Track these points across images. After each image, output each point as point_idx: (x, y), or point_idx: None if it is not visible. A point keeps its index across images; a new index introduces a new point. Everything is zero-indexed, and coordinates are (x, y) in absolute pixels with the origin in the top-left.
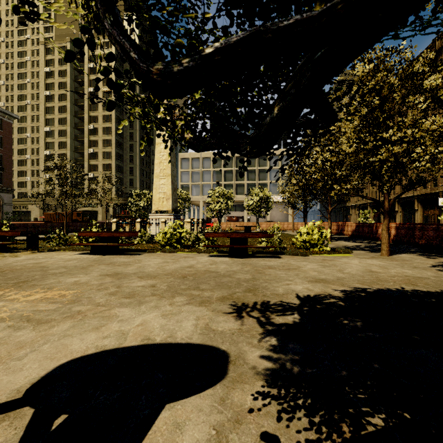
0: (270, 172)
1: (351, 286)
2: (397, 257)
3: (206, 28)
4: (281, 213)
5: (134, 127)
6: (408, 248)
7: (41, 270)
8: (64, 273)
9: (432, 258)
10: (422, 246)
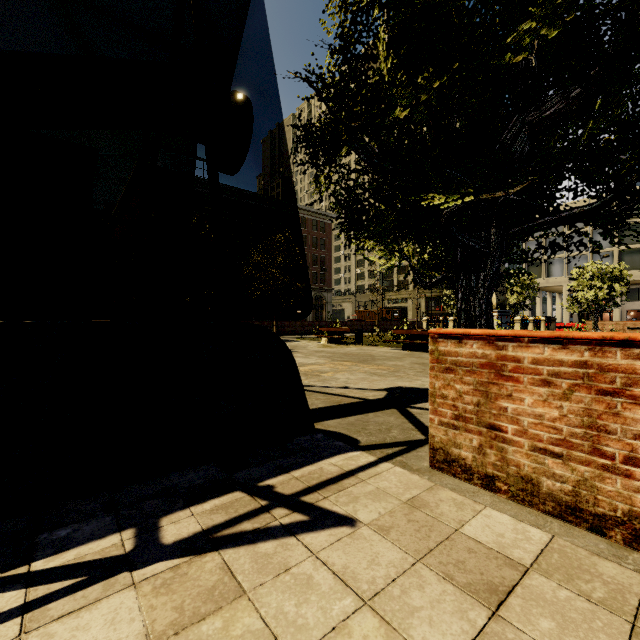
0: None
1: None
2: None
3: None
4: None
5: None
6: None
7: (370, 356)
8: (385, 359)
9: None
10: None
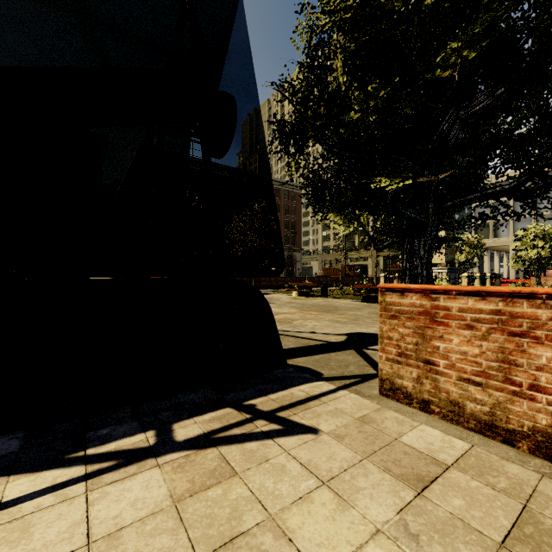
0: None
1: None
2: None
3: None
4: None
5: None
6: None
7: (334, 307)
8: (346, 309)
9: None
10: None
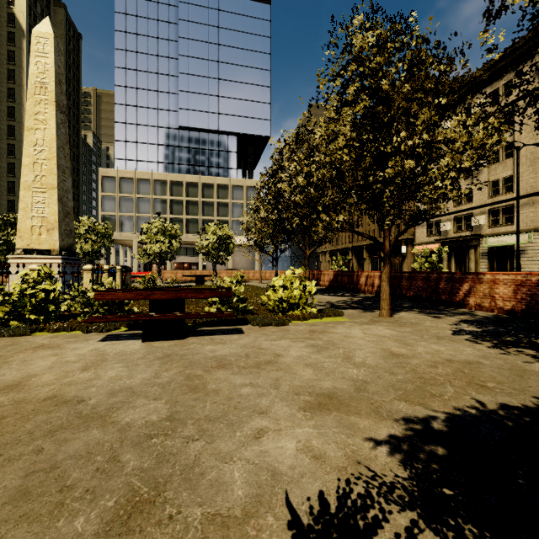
0: (232, 206)
1: (396, 413)
2: (400, 318)
3: None
4: (246, 259)
5: (17, 117)
6: (398, 302)
7: None
8: None
9: (438, 317)
10: (410, 298)
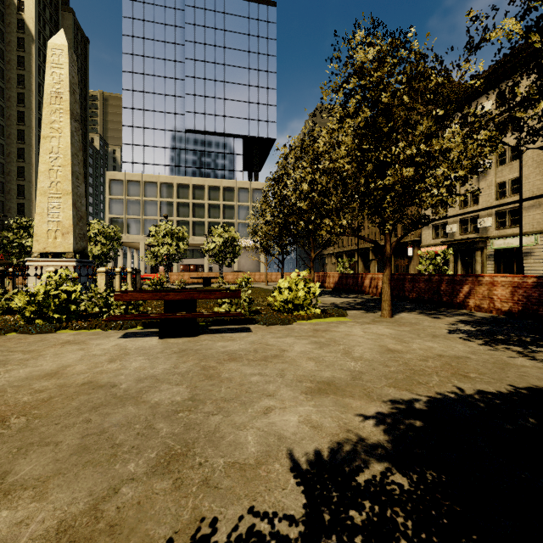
0: (238, 208)
1: (384, 396)
2: (400, 318)
3: (150, 2)
4: (252, 261)
5: (27, 121)
6: (401, 303)
7: None
8: None
9: (437, 318)
10: (413, 300)
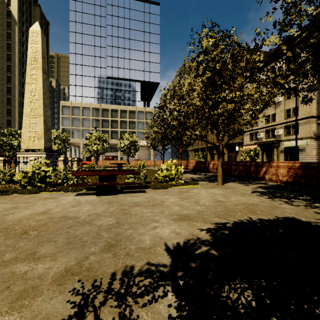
0: (137, 123)
1: (212, 221)
2: (227, 185)
3: (86, 1)
4: (145, 154)
5: (12, 71)
6: (229, 177)
7: None
8: None
9: (247, 185)
10: (236, 176)
